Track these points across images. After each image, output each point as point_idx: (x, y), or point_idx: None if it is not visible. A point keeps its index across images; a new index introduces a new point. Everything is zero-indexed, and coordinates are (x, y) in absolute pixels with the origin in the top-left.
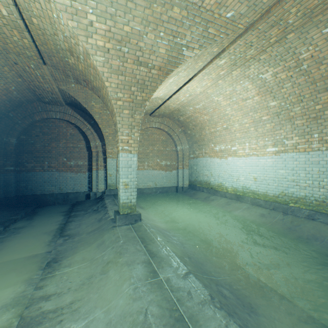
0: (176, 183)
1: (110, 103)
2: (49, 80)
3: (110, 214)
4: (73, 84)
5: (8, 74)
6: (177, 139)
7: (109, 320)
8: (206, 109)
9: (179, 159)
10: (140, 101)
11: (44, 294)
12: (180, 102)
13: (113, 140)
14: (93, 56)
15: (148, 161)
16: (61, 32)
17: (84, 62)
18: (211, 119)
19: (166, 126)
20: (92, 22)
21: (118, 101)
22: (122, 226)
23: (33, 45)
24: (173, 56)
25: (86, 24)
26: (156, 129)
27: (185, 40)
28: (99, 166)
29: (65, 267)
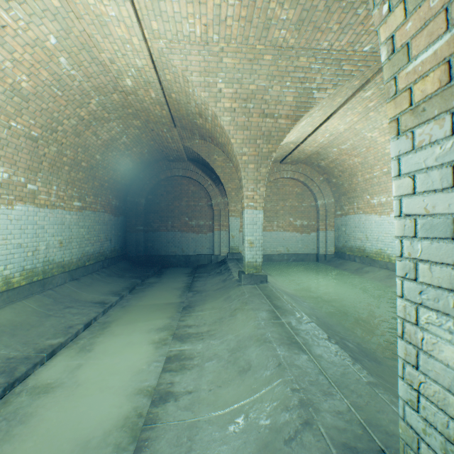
0: (315, 249)
1: (235, 158)
2: (177, 140)
3: (235, 275)
4: (197, 140)
5: (144, 140)
6: (317, 191)
7: (239, 340)
8: (356, 149)
9: (320, 217)
10: (266, 153)
11: (186, 324)
12: (318, 144)
13: (236, 196)
14: (220, 118)
15: (278, 221)
16: (193, 101)
17: (211, 122)
18: (364, 161)
19: (301, 175)
20: (221, 89)
21: (243, 156)
22: (247, 285)
23: (168, 114)
24: (302, 101)
25: (215, 92)
26: (288, 179)
27: (315, 83)
28: (220, 226)
29: (198, 311)
